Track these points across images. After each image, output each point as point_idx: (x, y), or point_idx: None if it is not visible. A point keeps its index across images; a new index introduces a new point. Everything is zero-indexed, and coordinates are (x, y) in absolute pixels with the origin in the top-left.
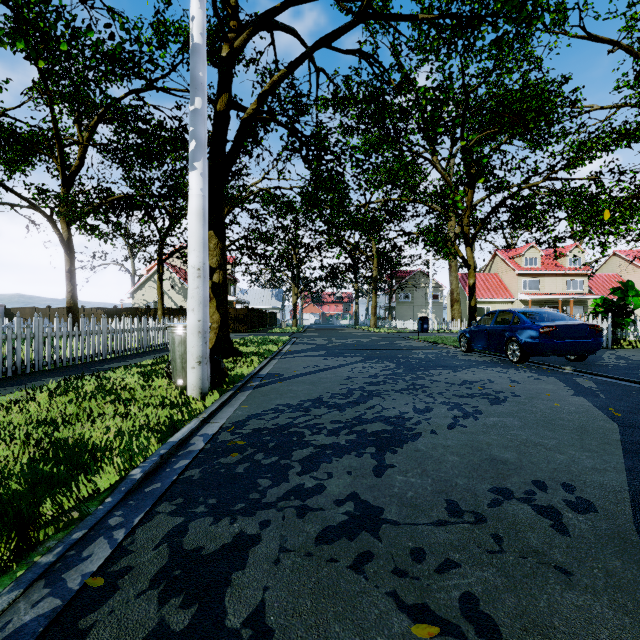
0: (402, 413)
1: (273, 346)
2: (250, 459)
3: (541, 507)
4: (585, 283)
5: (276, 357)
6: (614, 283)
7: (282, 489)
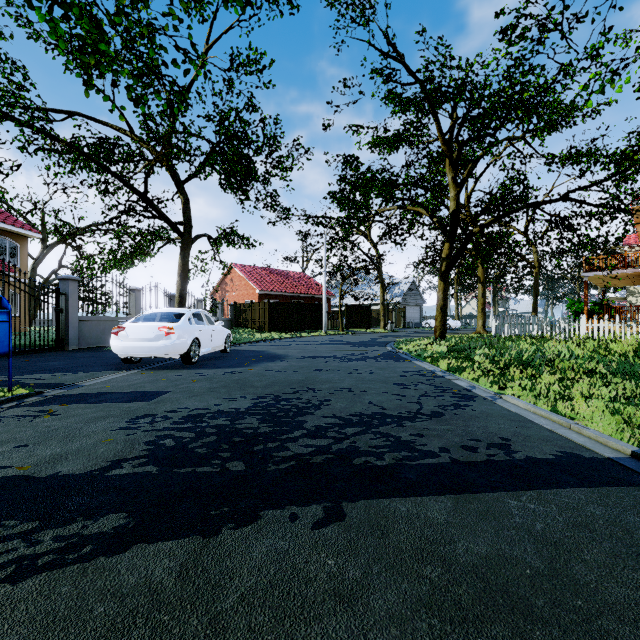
0: None
1: None
2: None
3: None
4: None
5: None
6: None
7: None
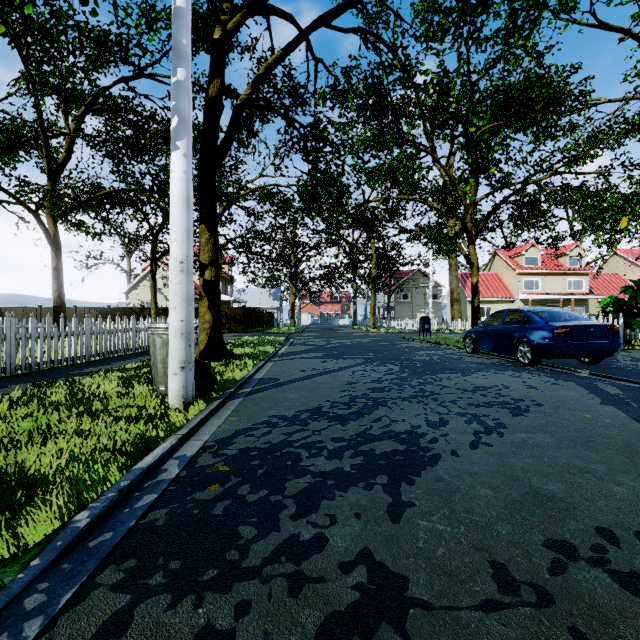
0: (414, 427)
1: (269, 347)
2: (232, 494)
3: (622, 575)
4: (586, 283)
5: (272, 359)
6: (615, 283)
7: (270, 543)
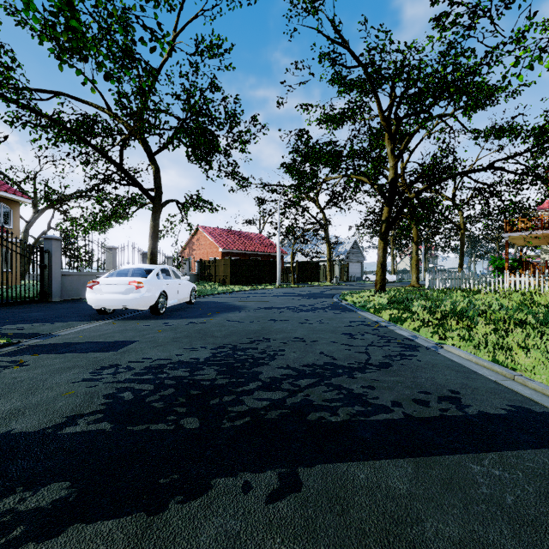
0: None
1: None
2: None
3: None
4: None
5: None
6: None
7: None
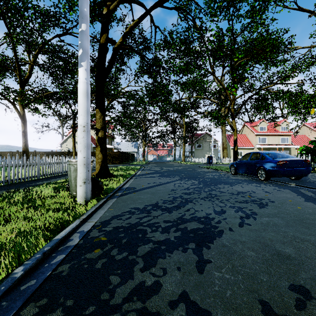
0: (207, 214)
1: (132, 171)
2: (107, 254)
3: None
4: (289, 139)
5: (133, 177)
6: (303, 139)
7: (127, 288)
